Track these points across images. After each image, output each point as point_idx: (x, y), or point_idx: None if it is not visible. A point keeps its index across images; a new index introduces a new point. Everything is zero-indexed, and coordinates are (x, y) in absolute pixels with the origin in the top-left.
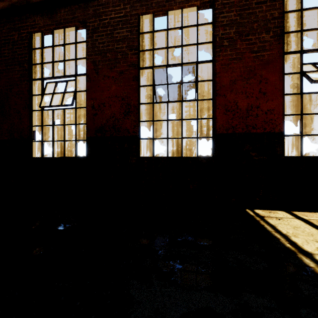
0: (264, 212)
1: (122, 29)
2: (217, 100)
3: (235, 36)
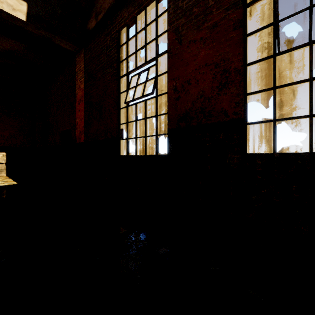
0: None
1: None
2: None
3: None
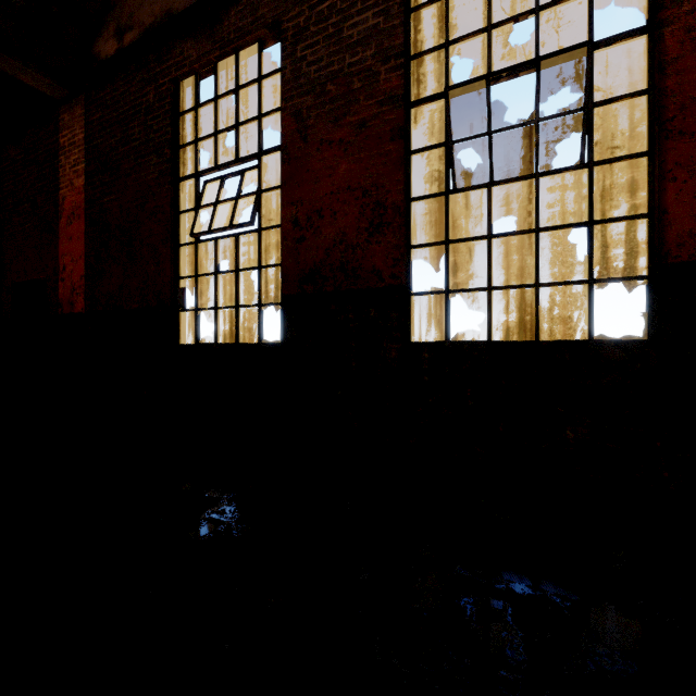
0: None
1: (365, 11)
2: (669, 151)
3: None
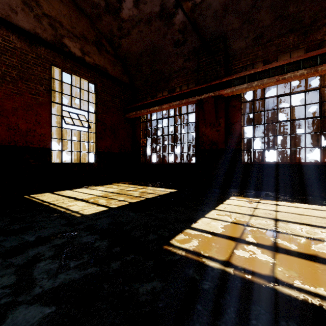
0: (36, 195)
1: None
2: (0, 119)
3: (17, 77)
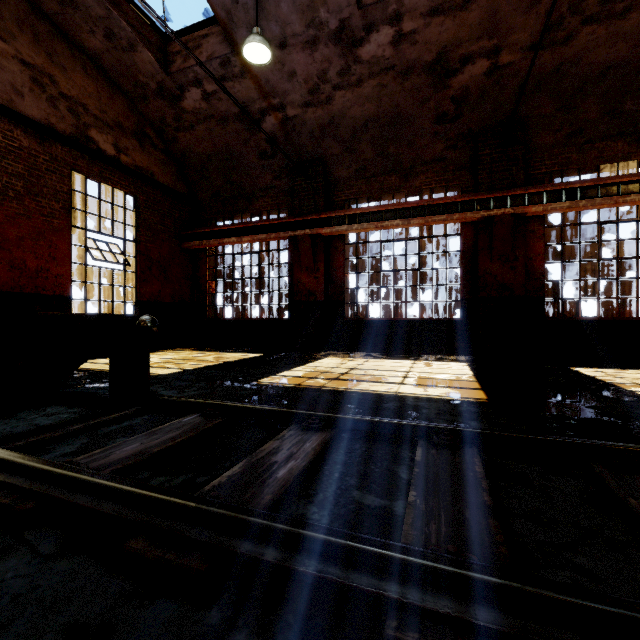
0: None
1: None
2: (0, 253)
3: (24, 191)
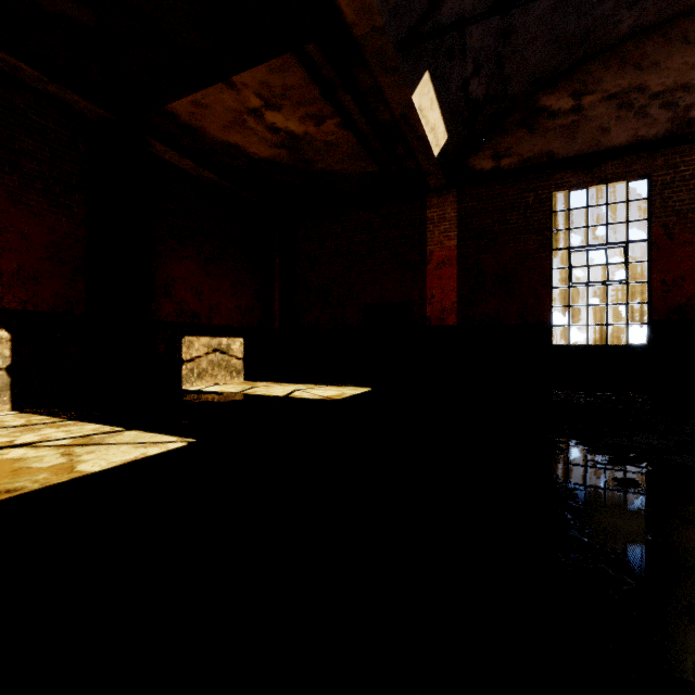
0: None
1: None
2: None
3: None
